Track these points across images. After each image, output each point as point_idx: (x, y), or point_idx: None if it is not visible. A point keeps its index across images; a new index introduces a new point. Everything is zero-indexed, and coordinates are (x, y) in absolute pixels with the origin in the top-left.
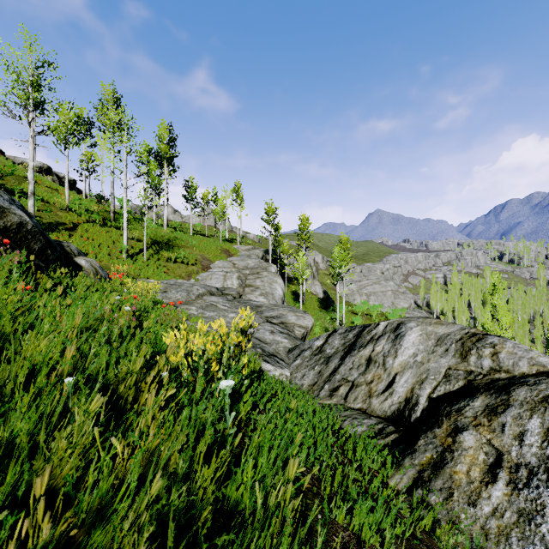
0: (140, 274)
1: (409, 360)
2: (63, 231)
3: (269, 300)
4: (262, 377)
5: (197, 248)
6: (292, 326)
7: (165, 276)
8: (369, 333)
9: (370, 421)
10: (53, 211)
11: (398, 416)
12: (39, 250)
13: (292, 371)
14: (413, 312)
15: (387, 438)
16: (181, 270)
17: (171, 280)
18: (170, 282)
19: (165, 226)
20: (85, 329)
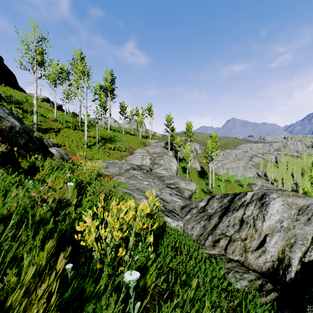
0: (93, 156)
1: (276, 225)
2: (52, 132)
3: (168, 172)
4: (165, 229)
5: (127, 141)
6: (183, 189)
7: (108, 158)
8: (239, 200)
9: (249, 276)
10: (48, 122)
11: (273, 273)
12: (24, 144)
13: (184, 223)
14: (256, 180)
15: (268, 296)
16: (117, 154)
17: (111, 161)
18: (110, 162)
19: (109, 129)
20: (9, 214)
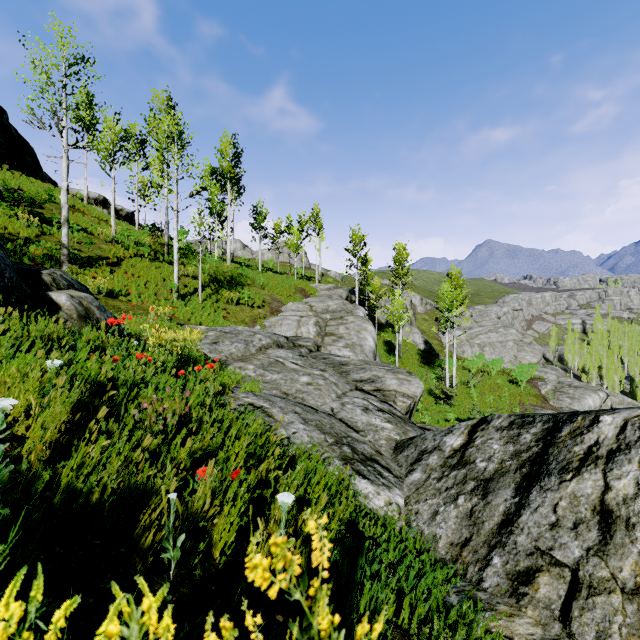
0: (191, 318)
1: None
2: (103, 266)
3: (357, 354)
4: (356, 522)
5: (266, 287)
6: (393, 395)
7: (223, 322)
8: (576, 438)
9: None
10: (96, 244)
11: None
12: None
13: (407, 496)
14: (545, 369)
15: None
16: (244, 314)
17: (228, 327)
18: (225, 329)
19: (229, 261)
20: None
